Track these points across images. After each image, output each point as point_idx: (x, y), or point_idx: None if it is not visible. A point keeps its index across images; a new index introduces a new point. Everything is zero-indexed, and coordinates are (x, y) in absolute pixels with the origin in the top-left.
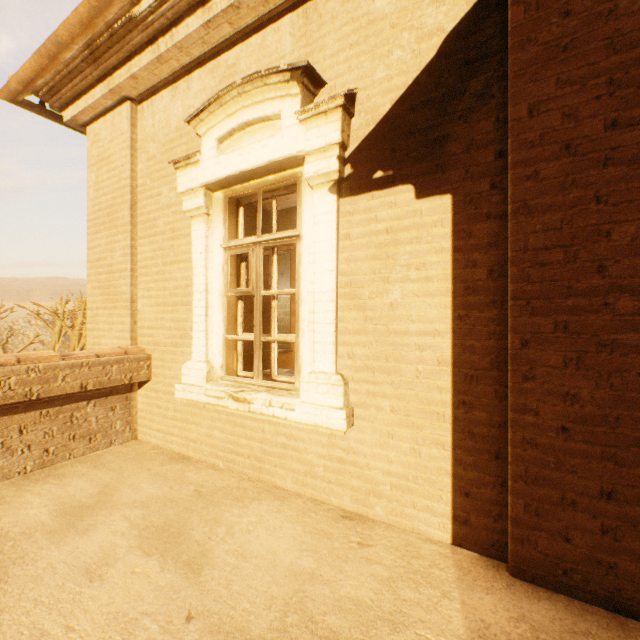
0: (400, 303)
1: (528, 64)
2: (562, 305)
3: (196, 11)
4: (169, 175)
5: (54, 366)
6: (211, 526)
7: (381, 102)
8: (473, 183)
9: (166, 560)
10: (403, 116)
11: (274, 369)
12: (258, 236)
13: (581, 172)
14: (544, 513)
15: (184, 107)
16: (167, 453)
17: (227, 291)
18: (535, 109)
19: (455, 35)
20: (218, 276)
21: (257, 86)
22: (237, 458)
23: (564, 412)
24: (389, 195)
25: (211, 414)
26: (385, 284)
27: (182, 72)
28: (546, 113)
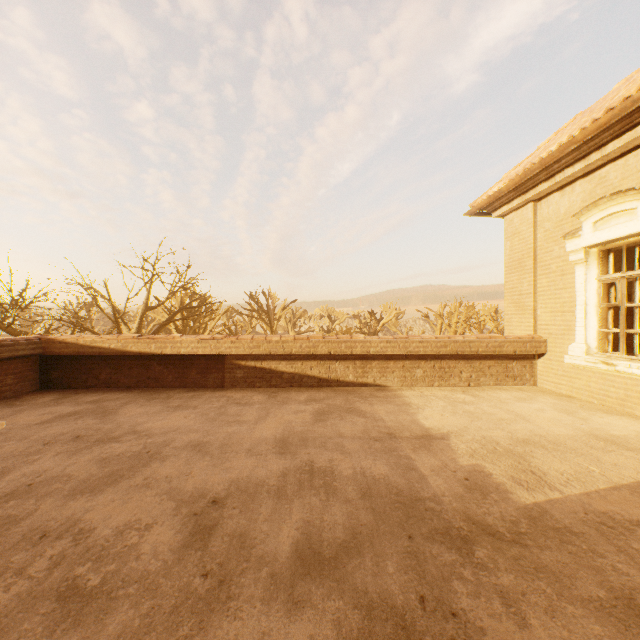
0: None
1: None
2: None
3: (579, 161)
4: (558, 240)
5: (503, 341)
6: (589, 414)
7: None
8: None
9: (568, 415)
10: None
11: (635, 350)
12: (622, 273)
13: None
14: None
15: (569, 202)
16: (557, 393)
17: (599, 304)
18: None
19: None
20: (593, 296)
21: (619, 196)
22: (606, 399)
23: None
24: None
25: (588, 373)
26: None
27: (567, 182)
28: None
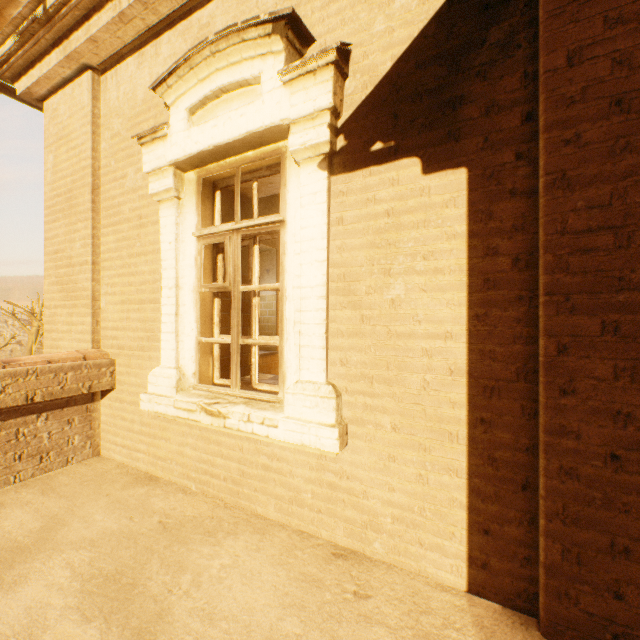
0: (404, 300)
1: (567, 1)
2: (612, 301)
3: None
4: (135, 154)
5: None
6: (173, 573)
7: (381, 60)
8: (494, 153)
9: (110, 628)
10: (407, 75)
11: (255, 376)
12: (236, 222)
13: (637, 133)
14: (588, 562)
15: (152, 75)
16: (132, 473)
17: (200, 286)
18: (576, 56)
19: None
20: (190, 269)
21: (233, 43)
22: (212, 480)
23: (614, 436)
24: (390, 170)
25: (182, 428)
26: (385, 277)
27: (150, 35)
28: (590, 61)
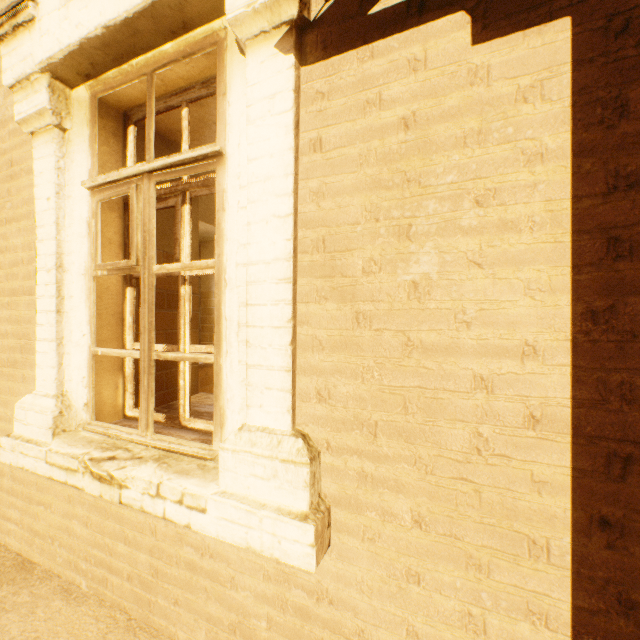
0: (436, 282)
1: None
2: None
3: None
4: None
5: None
6: None
7: None
8: None
9: None
10: None
11: (184, 407)
12: (147, 162)
13: None
14: None
15: None
16: None
17: (95, 267)
18: None
19: None
20: (80, 240)
21: None
22: (110, 577)
23: None
24: (410, 43)
25: (68, 491)
26: (401, 241)
27: None
28: None
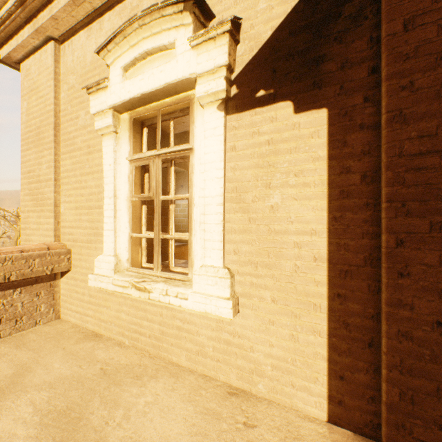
0: (280, 206)
1: None
2: (437, 207)
3: None
4: (85, 101)
5: None
6: (110, 409)
7: (263, 29)
8: (347, 97)
9: None
10: (283, 41)
11: (172, 262)
12: (157, 150)
13: None
14: (419, 402)
15: (97, 44)
16: (83, 331)
17: (132, 196)
18: (410, 23)
19: None
20: (124, 184)
21: (155, 18)
22: (140, 337)
23: (439, 308)
24: (270, 111)
25: (119, 299)
26: (267, 189)
27: (95, 15)
28: (421, 26)
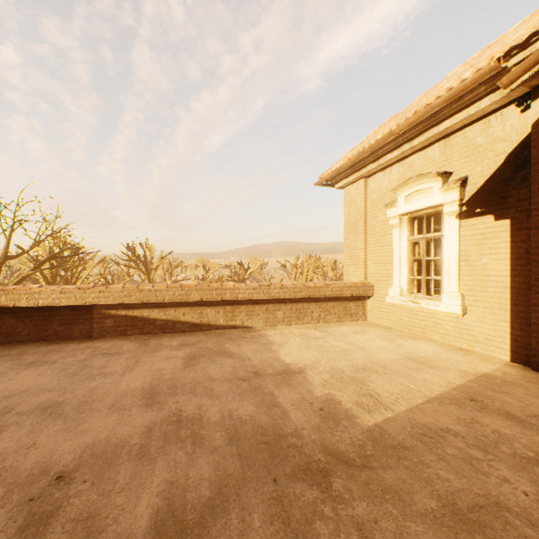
0: (487, 263)
1: (537, 171)
2: None
3: (396, 149)
4: (381, 208)
5: (343, 286)
6: (404, 341)
7: (478, 181)
8: (519, 215)
9: (390, 343)
10: (488, 187)
11: (431, 292)
12: (423, 235)
13: None
14: None
15: (388, 180)
16: (381, 326)
17: (408, 258)
18: None
19: (511, 155)
20: (404, 251)
21: (422, 178)
22: (413, 328)
23: None
24: (482, 219)
25: (401, 310)
26: (480, 255)
27: (388, 165)
28: None
